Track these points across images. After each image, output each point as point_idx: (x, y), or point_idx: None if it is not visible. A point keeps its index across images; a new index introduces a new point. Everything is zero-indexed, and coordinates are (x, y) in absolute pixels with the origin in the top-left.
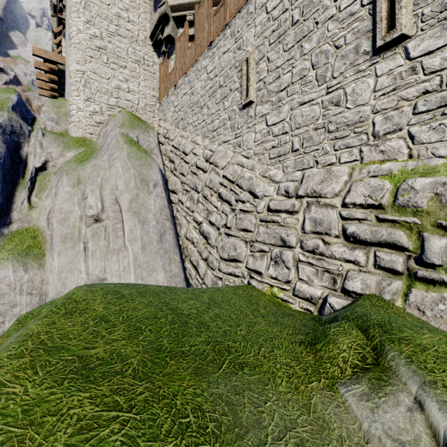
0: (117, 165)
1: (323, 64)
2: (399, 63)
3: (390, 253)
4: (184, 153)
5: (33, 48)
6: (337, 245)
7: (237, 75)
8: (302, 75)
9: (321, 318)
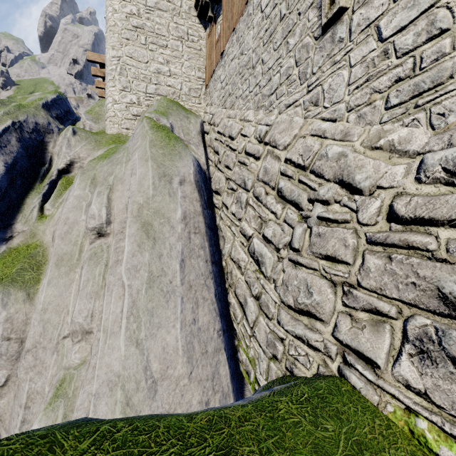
0: (135, 158)
1: None
2: None
3: None
4: (229, 137)
5: (88, 54)
6: None
7: None
8: None
9: None
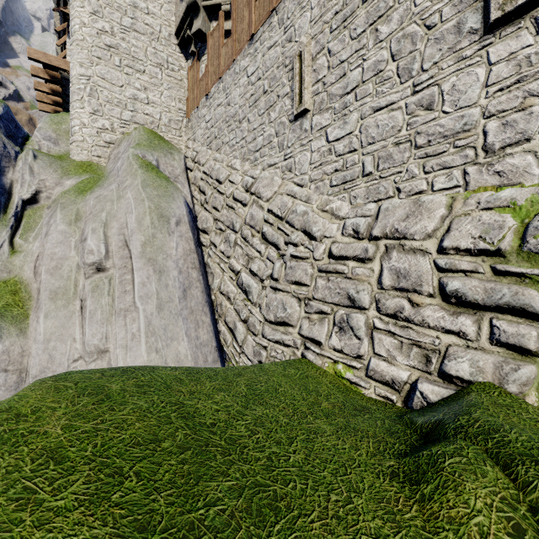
0: (128, 196)
1: (408, 53)
2: (526, 42)
3: (516, 323)
4: (217, 181)
5: (29, 50)
6: (432, 308)
7: (287, 76)
8: (377, 69)
9: (414, 421)
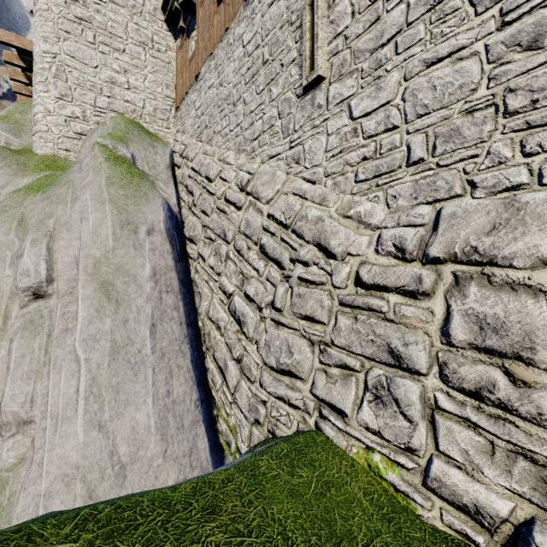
0: (86, 197)
1: None
2: None
3: None
4: (207, 178)
5: None
6: None
7: (294, 37)
8: (433, 0)
9: None
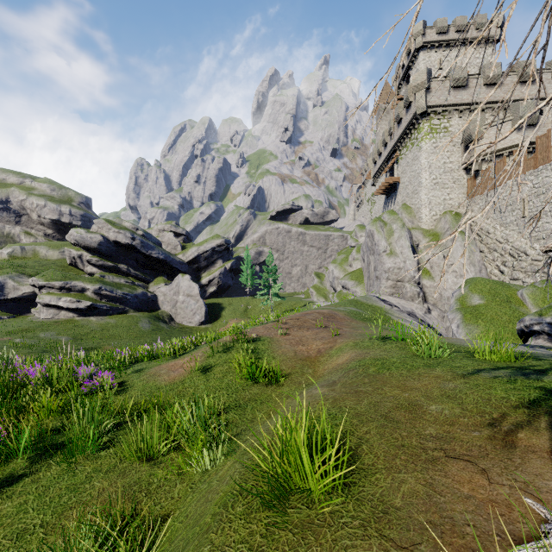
0: (457, 244)
1: None
2: None
3: None
4: (488, 233)
5: (385, 179)
6: None
7: (519, 203)
8: (546, 213)
9: None
